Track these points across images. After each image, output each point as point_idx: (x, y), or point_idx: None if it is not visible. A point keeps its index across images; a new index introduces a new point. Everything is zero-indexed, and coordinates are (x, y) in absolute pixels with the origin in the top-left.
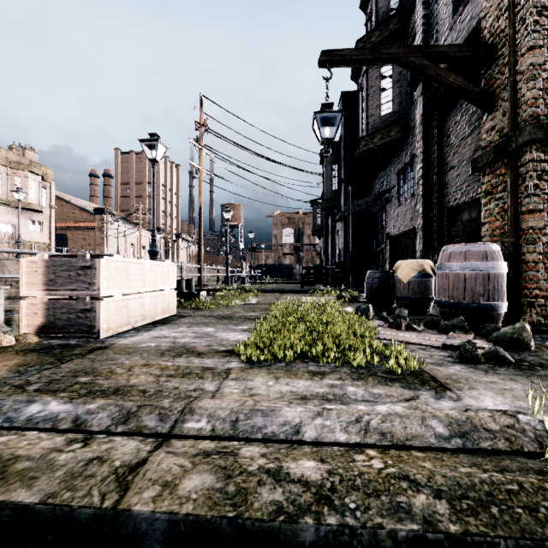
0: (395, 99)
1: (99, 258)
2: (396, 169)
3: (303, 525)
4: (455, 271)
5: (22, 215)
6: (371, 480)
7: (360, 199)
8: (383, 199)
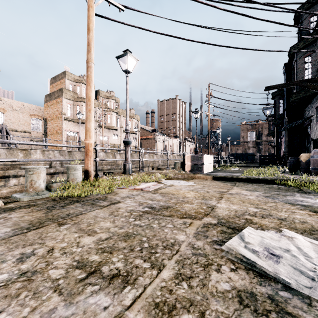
0: (312, 73)
1: (203, 155)
2: (315, 106)
3: (255, 179)
4: (314, 158)
5: (130, 135)
6: (263, 178)
7: (292, 123)
8: (308, 120)
